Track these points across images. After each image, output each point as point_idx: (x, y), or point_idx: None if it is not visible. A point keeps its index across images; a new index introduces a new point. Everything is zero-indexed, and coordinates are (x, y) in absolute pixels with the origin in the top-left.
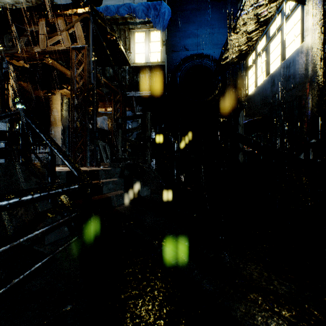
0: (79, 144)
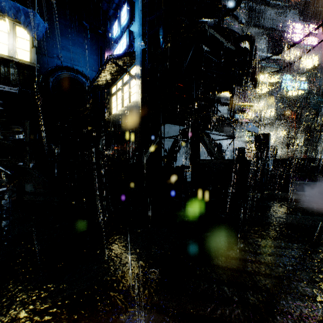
0: None
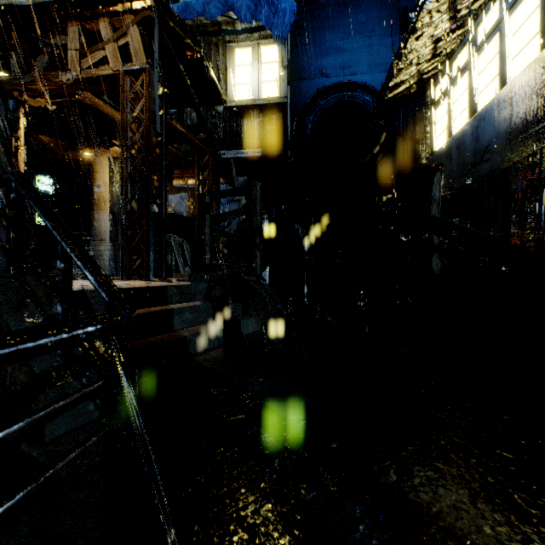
0: (135, 240)
